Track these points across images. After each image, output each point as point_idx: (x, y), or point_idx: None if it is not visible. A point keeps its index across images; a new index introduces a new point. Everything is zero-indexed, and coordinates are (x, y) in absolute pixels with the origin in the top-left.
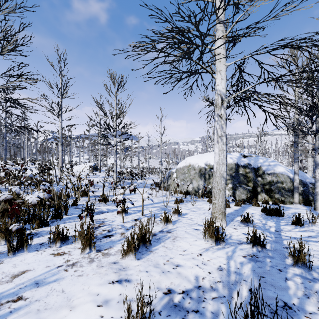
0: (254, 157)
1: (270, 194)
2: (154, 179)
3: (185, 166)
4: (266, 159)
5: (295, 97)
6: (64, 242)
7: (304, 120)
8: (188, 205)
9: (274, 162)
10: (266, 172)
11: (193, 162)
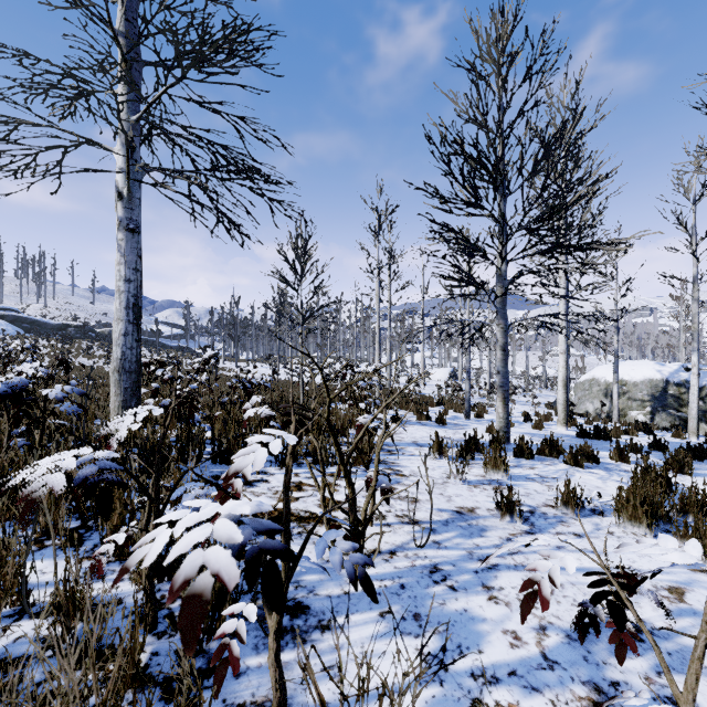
0: (704, 372)
1: None
2: (550, 397)
3: (587, 380)
4: None
5: None
6: (474, 411)
7: None
8: None
9: None
10: None
11: (598, 375)
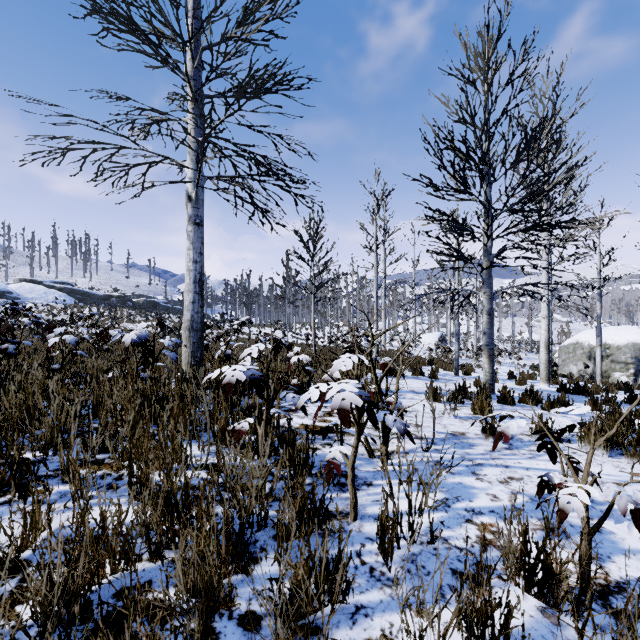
0: None
1: None
2: (536, 360)
3: (571, 343)
4: None
5: None
6: (462, 370)
7: None
8: None
9: None
10: None
11: (582, 339)
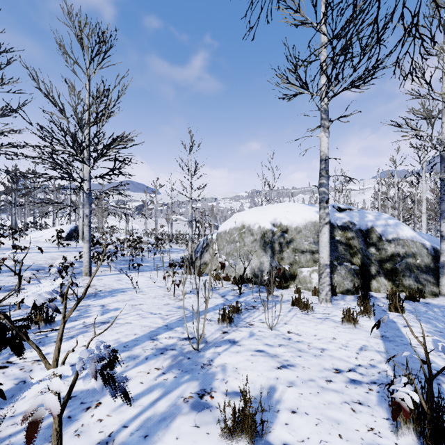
0: (358, 211)
1: (394, 278)
2: (179, 251)
3: (235, 228)
4: (378, 215)
5: (444, 95)
6: None
7: (418, 155)
8: (256, 324)
9: (393, 219)
10: (384, 238)
11: (249, 221)
